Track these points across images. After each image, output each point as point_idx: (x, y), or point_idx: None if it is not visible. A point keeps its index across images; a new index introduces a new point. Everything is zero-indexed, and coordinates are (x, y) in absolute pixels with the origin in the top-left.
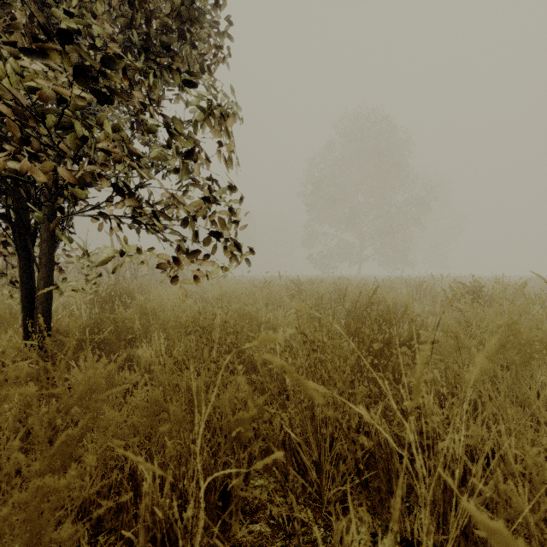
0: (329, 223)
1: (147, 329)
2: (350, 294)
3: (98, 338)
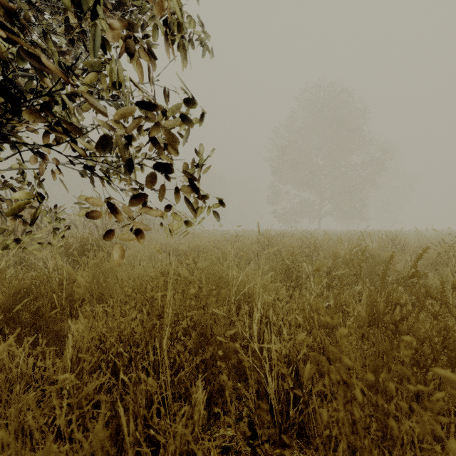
0: (292, 184)
1: (103, 290)
2: (332, 250)
3: (34, 305)
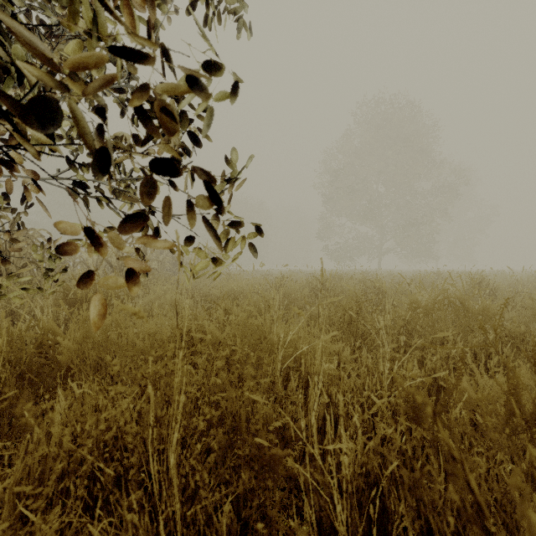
0: (347, 215)
1: (101, 352)
2: (409, 297)
3: None
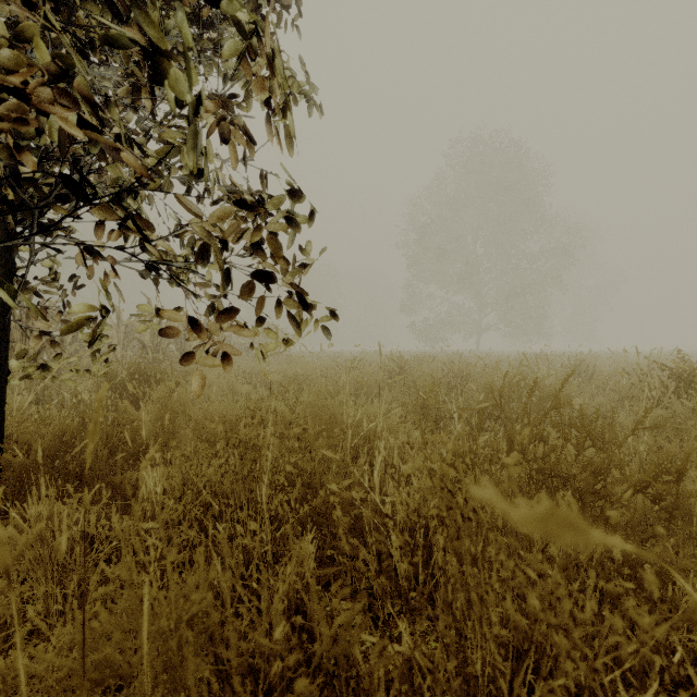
0: (437, 282)
1: (170, 434)
2: (485, 379)
3: (83, 451)
